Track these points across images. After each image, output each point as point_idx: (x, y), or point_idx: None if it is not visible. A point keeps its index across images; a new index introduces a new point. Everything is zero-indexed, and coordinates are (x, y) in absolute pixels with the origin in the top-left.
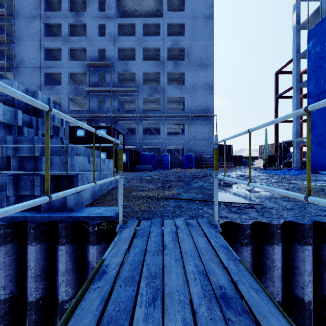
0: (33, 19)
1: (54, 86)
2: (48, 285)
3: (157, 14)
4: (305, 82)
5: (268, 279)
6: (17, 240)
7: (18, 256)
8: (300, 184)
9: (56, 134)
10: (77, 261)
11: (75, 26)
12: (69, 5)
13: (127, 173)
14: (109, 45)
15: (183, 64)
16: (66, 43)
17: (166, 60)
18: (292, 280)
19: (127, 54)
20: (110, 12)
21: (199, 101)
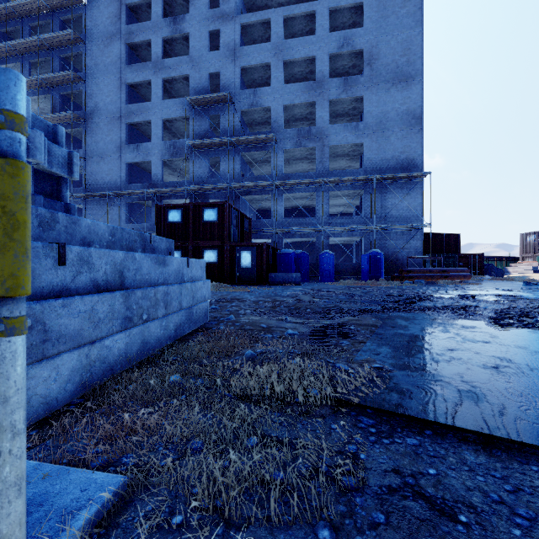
0: (111, 39)
1: (141, 144)
2: None
3: None
4: None
5: None
6: None
7: None
8: None
9: (55, 196)
10: None
11: (173, 41)
12: (162, 8)
13: (251, 288)
14: (226, 65)
15: (361, 82)
16: (159, 71)
17: (327, 78)
18: None
19: (257, 77)
20: (227, 8)
21: (393, 148)
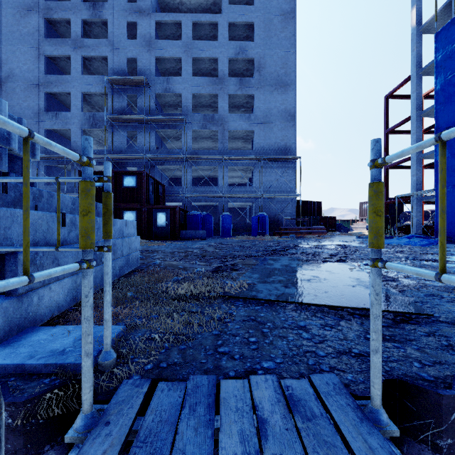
0: (28, 11)
1: (60, 113)
2: None
3: (213, 9)
4: (430, 110)
5: None
6: None
7: None
8: (449, 261)
9: (20, 173)
10: None
11: (92, 24)
12: None
13: (166, 243)
14: (143, 53)
15: (252, 83)
16: (78, 49)
17: (227, 77)
18: None
19: (170, 67)
20: (144, 4)
21: (275, 136)
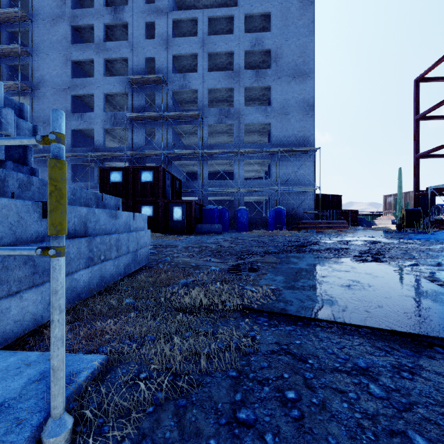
0: (57, 20)
1: (85, 114)
2: None
3: (229, 3)
4: None
5: None
6: None
7: None
8: None
9: (21, 162)
10: None
11: (113, 27)
12: None
13: (182, 237)
14: (160, 51)
15: (268, 74)
16: (101, 52)
17: (242, 69)
18: None
19: (186, 64)
20: (161, 4)
21: (293, 128)
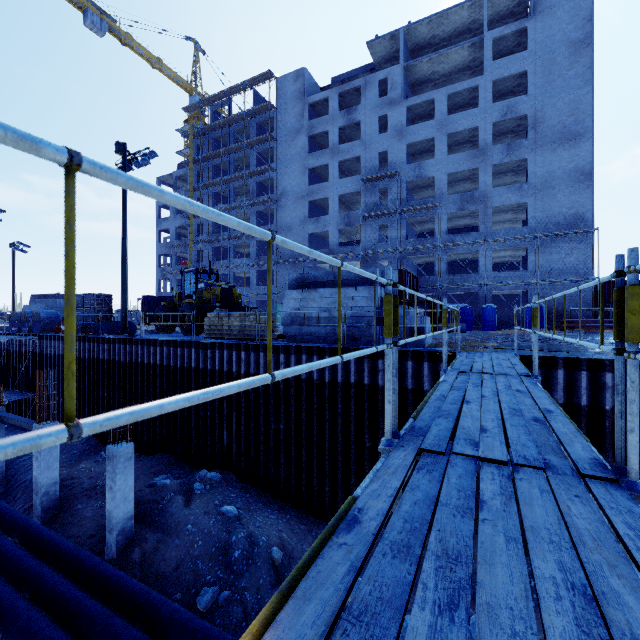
0: (296, 134)
1: (320, 218)
2: (416, 383)
3: (472, 65)
4: None
5: (554, 391)
6: (400, 359)
7: (401, 367)
8: None
9: None
10: (432, 372)
11: (345, 127)
12: (338, 102)
13: None
14: (394, 144)
15: (524, 145)
16: (335, 156)
17: (490, 145)
18: (574, 394)
19: (420, 147)
20: (394, 95)
21: (559, 205)
